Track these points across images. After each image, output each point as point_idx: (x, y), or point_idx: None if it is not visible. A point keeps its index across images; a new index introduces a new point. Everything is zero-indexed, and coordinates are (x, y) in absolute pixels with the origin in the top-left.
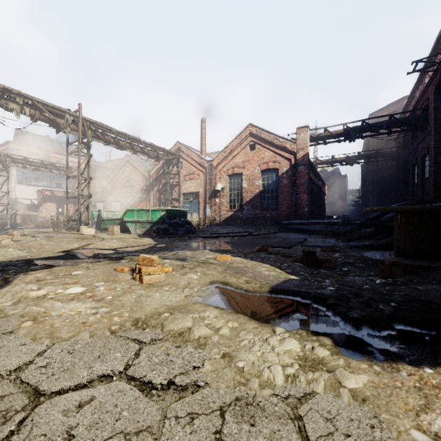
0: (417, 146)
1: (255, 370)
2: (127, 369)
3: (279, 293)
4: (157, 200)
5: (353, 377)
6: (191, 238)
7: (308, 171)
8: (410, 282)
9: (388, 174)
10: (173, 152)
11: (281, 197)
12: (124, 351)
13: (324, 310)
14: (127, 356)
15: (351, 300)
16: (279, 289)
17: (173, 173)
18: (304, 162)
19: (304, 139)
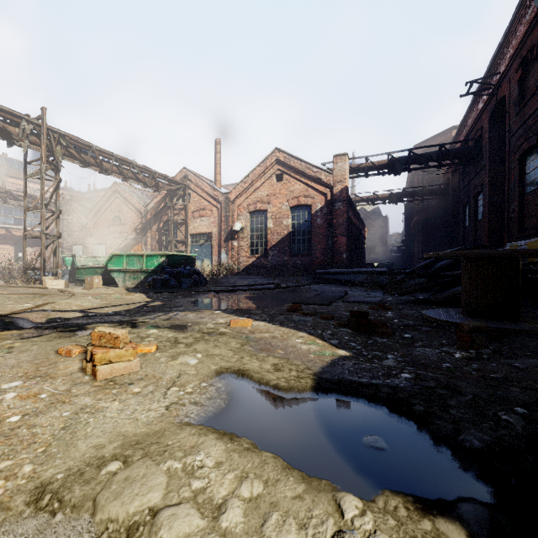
0: (469, 183)
1: None
2: None
3: (330, 391)
4: (157, 243)
5: None
6: (200, 293)
7: (347, 209)
8: (499, 355)
9: (435, 216)
10: (177, 181)
11: (315, 240)
12: None
13: (411, 426)
14: None
15: (447, 400)
16: (328, 381)
17: (179, 208)
18: (342, 197)
19: (343, 170)
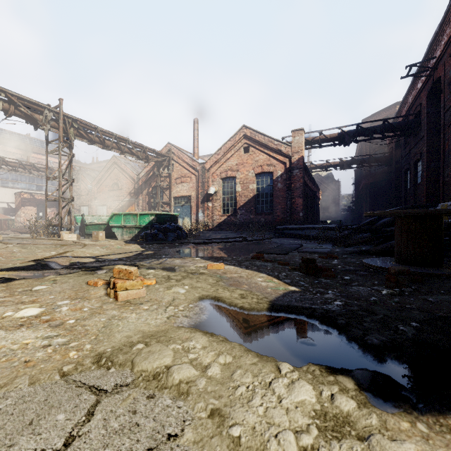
0: (409, 151)
1: (257, 440)
2: (68, 445)
3: (280, 311)
4: (146, 204)
5: (397, 450)
6: (182, 244)
7: (303, 175)
8: (418, 292)
9: (381, 179)
10: (163, 154)
11: (276, 201)
12: (71, 409)
13: (334, 332)
14: (74, 419)
15: (364, 318)
16: (279, 305)
17: (164, 175)
18: (299, 165)
19: (299, 142)
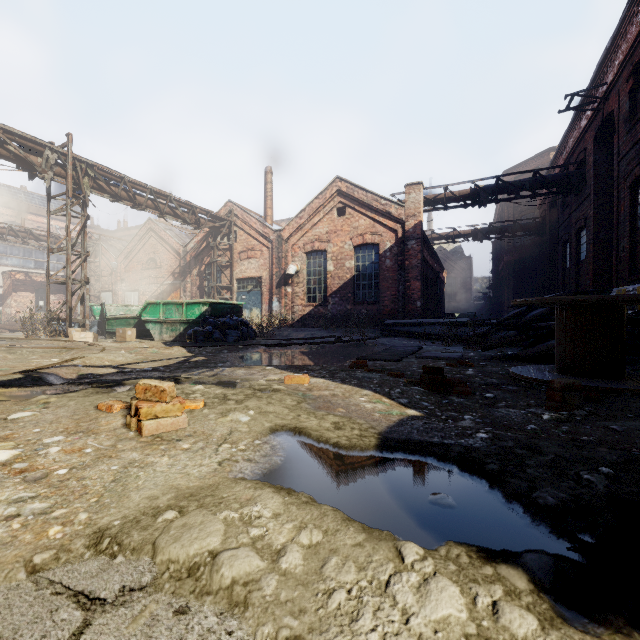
0: (569, 216)
1: None
2: None
3: (395, 450)
4: (197, 289)
5: None
6: (248, 347)
7: (421, 249)
8: (595, 417)
9: (529, 255)
10: (222, 216)
11: (383, 285)
12: None
13: (482, 485)
14: None
15: (525, 460)
16: (394, 440)
17: (223, 248)
18: (416, 234)
19: (416, 201)
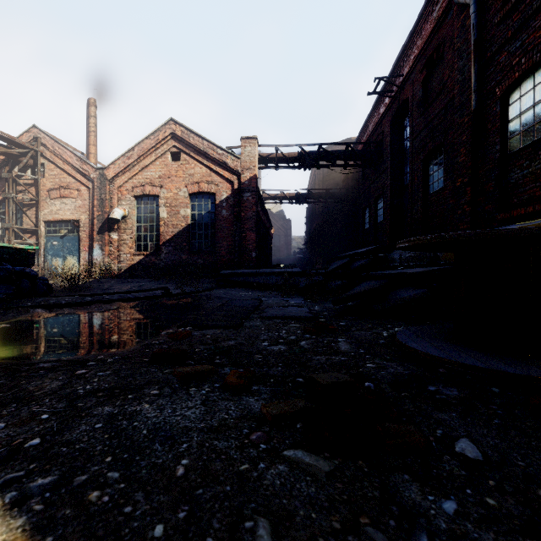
0: (369, 186)
1: None
2: None
3: None
4: None
5: None
6: (9, 312)
7: (256, 201)
8: None
9: (334, 220)
10: (20, 142)
11: (219, 235)
12: None
13: None
14: None
15: None
16: None
17: (25, 182)
18: (251, 187)
19: (252, 155)
